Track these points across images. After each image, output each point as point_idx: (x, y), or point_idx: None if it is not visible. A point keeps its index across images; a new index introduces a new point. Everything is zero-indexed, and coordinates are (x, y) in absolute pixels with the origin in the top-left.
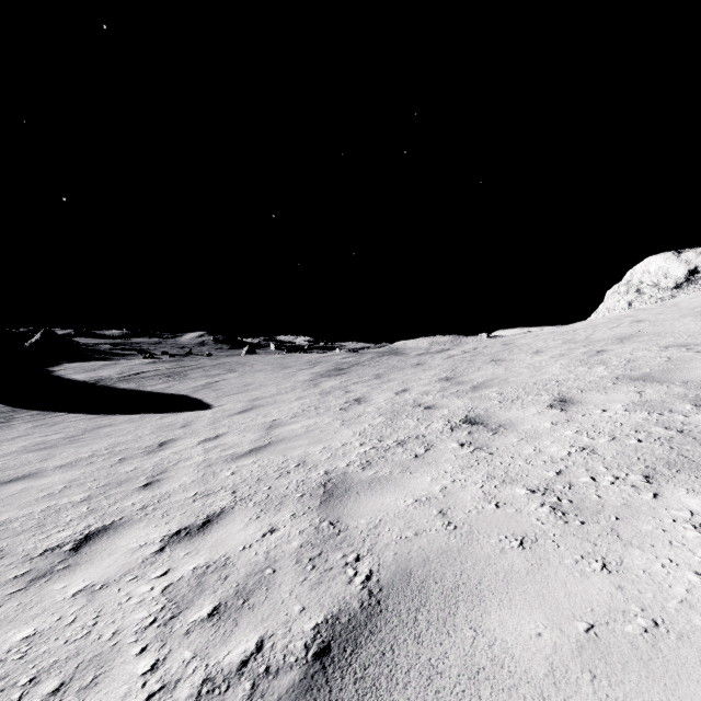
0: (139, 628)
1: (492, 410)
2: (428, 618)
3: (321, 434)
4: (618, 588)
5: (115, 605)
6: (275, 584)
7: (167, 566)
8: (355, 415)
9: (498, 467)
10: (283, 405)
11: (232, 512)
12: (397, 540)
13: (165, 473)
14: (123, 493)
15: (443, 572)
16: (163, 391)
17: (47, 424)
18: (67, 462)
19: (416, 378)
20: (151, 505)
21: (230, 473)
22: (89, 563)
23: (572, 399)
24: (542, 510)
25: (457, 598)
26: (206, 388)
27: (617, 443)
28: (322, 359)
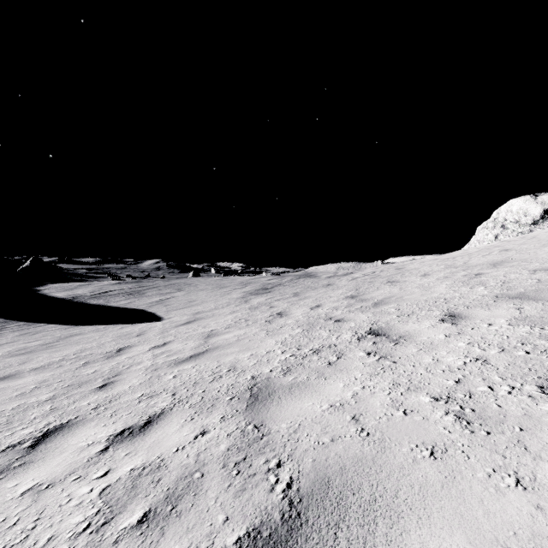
0: (73, 534)
1: (392, 323)
2: (348, 535)
3: (249, 342)
4: (537, 508)
5: (56, 507)
6: (202, 489)
7: (107, 467)
8: (277, 327)
9: (402, 375)
10: (219, 318)
11: (170, 413)
12: (314, 446)
13: (119, 376)
14: (82, 393)
15: (359, 482)
16: (125, 306)
17: (30, 333)
18: (41, 365)
19: (327, 296)
20: (103, 405)
21: (172, 377)
22: (41, 461)
23: (460, 314)
24: (448, 419)
25: (375, 513)
26: (159, 303)
27: (507, 354)
28: (252, 281)
